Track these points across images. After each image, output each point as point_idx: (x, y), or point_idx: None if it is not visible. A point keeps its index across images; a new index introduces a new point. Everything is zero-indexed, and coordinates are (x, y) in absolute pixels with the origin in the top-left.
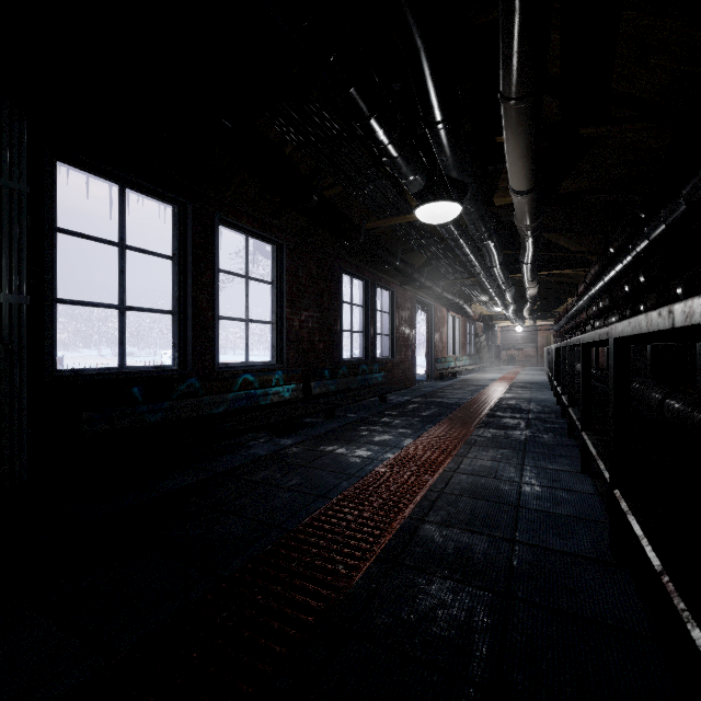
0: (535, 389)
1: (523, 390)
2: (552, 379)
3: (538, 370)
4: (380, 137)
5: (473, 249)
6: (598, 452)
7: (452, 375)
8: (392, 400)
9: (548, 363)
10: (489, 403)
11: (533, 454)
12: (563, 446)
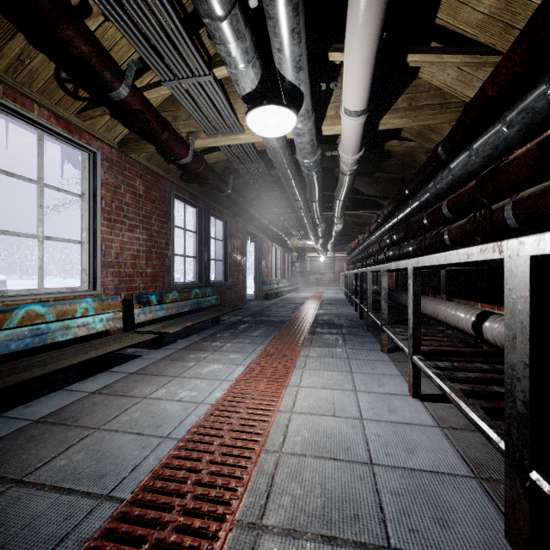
0: (339, 305)
1: (331, 306)
2: (353, 297)
3: (336, 290)
4: None
5: (298, 182)
6: (451, 389)
7: (276, 294)
8: (225, 320)
9: (345, 284)
10: (308, 320)
11: (360, 375)
12: (381, 362)
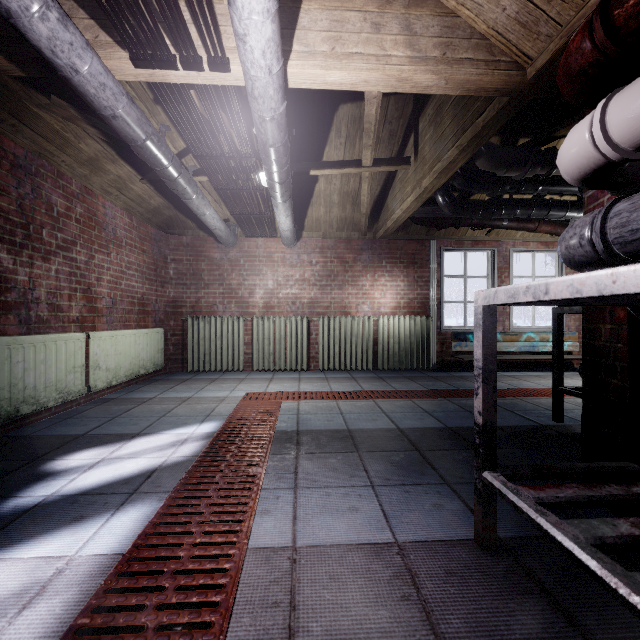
0: None
1: None
2: None
3: None
4: (575, 218)
5: None
6: None
7: None
8: None
9: None
10: None
11: None
12: None
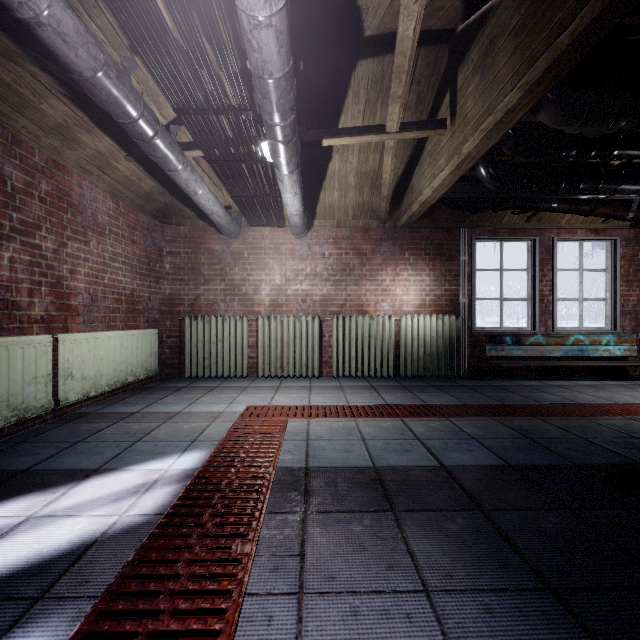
0: None
1: None
2: None
3: None
4: None
5: None
6: None
7: None
8: None
9: None
10: None
11: None
12: None
